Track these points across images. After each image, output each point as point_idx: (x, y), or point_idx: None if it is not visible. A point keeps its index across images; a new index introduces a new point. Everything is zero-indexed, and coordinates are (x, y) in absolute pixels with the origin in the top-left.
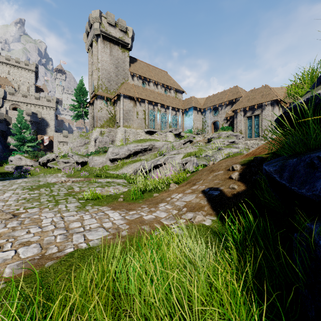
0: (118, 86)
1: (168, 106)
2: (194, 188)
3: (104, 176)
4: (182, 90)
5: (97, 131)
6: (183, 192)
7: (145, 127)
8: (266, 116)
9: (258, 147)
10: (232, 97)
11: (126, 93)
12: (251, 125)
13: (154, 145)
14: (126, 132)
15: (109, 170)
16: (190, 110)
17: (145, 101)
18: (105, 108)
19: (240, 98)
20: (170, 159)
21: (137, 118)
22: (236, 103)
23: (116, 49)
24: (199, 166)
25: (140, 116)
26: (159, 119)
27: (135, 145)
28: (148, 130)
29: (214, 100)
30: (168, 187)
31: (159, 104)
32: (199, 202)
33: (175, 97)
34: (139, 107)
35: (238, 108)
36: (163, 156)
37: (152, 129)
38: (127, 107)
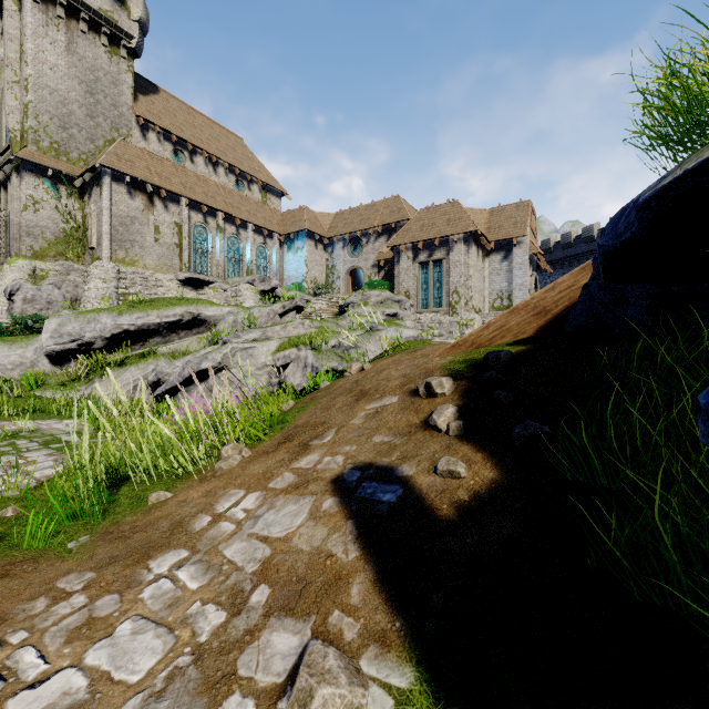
0: (97, 145)
1: (245, 220)
2: (305, 468)
3: (10, 412)
4: (280, 188)
5: (19, 268)
6: (265, 487)
7: (180, 267)
8: (456, 263)
9: (487, 324)
10: (390, 217)
11: (120, 167)
12: (428, 280)
13: (198, 315)
14: (121, 278)
15: (43, 389)
16: (300, 237)
17: (180, 200)
18: (49, 201)
19: (406, 221)
20: (242, 354)
21: (156, 242)
22: (398, 231)
23: (90, 40)
24: (322, 374)
25: (166, 238)
26: (220, 250)
27: (140, 312)
28: (189, 277)
29: (352, 220)
30: (216, 457)
31: (220, 212)
32: (327, 547)
33: (263, 203)
34: (163, 214)
35: (402, 243)
36: (223, 345)
37: (199, 275)
38: (125, 207)
